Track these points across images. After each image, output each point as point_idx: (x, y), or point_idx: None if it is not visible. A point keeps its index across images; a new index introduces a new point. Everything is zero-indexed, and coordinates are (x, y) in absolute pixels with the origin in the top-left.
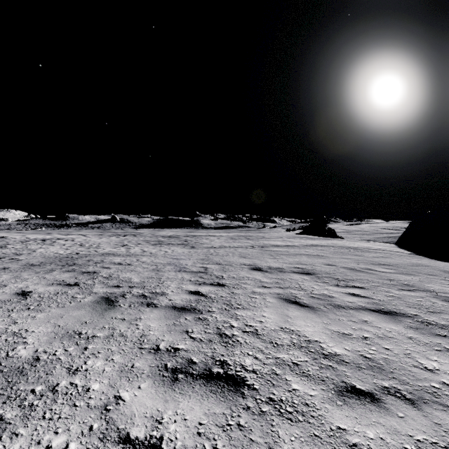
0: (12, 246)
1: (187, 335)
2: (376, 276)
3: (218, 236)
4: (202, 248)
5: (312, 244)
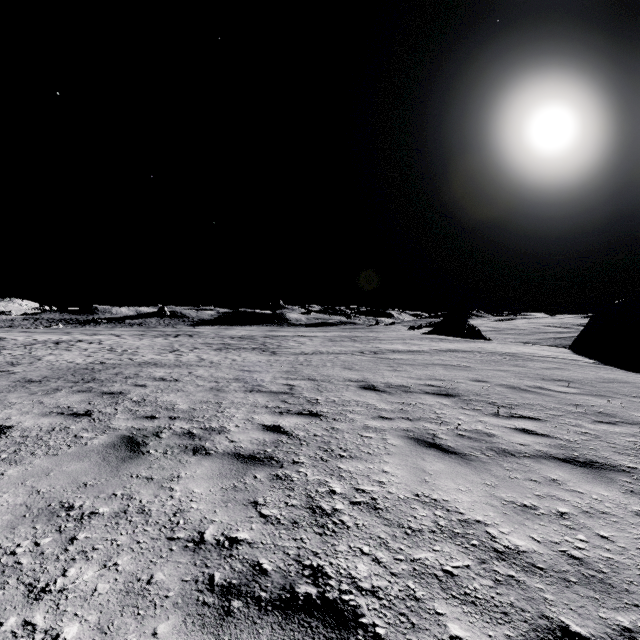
0: (10, 352)
1: (255, 511)
2: (553, 399)
3: (311, 336)
4: (287, 354)
5: (448, 349)
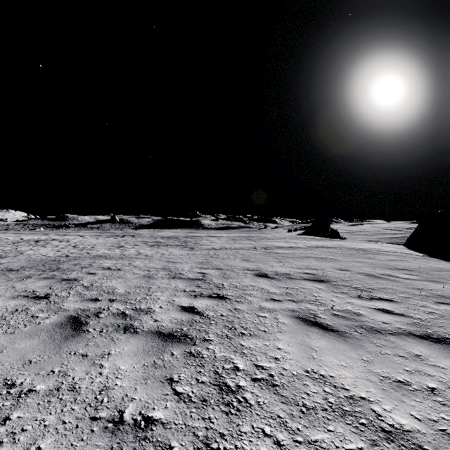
0: (1, 248)
1: (170, 388)
2: (400, 284)
3: (219, 236)
4: (201, 249)
5: (317, 245)
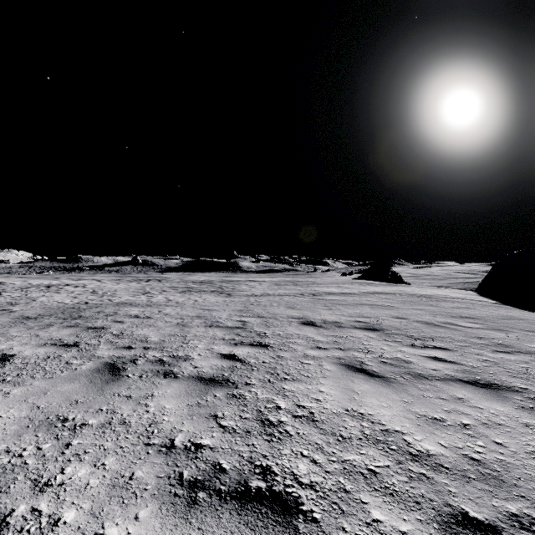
0: (9, 294)
1: (215, 423)
2: (460, 333)
3: (260, 281)
4: (240, 296)
5: (374, 291)
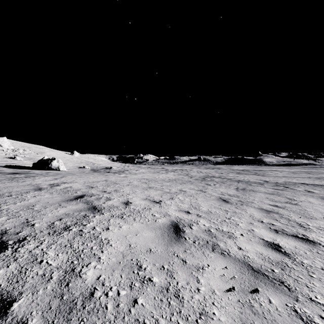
0: (177, 171)
1: (276, 188)
2: None
3: (280, 171)
4: (270, 176)
5: None
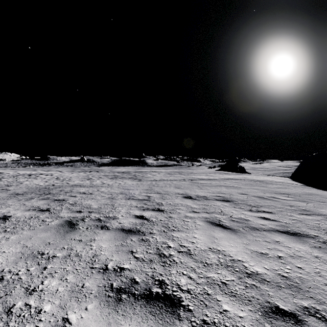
0: (6, 179)
1: (132, 255)
2: (279, 203)
3: (159, 171)
4: (147, 180)
5: (228, 178)
